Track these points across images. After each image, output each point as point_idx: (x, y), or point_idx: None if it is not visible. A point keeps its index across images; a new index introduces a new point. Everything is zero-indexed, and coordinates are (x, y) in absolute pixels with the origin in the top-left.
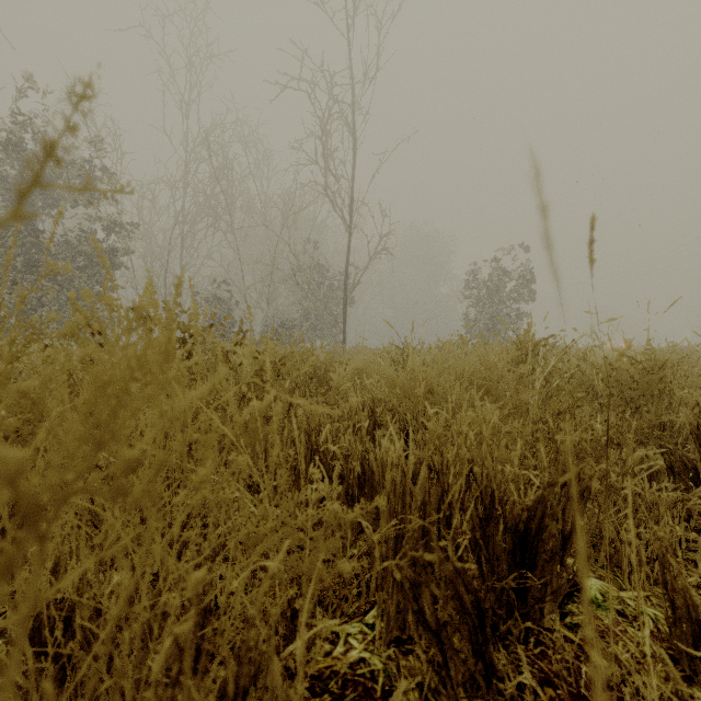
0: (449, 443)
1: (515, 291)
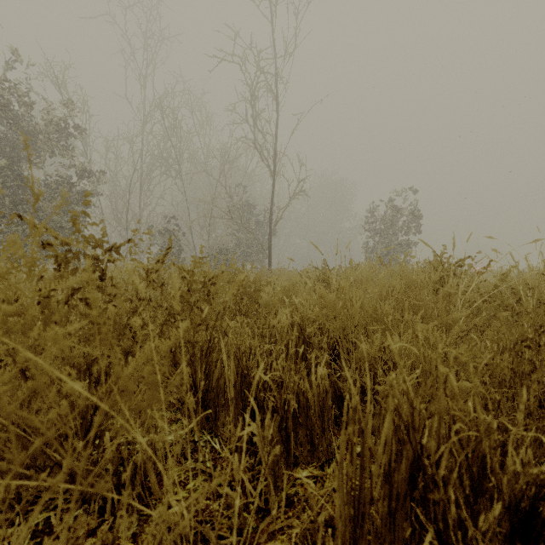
0: (421, 388)
1: (405, 225)
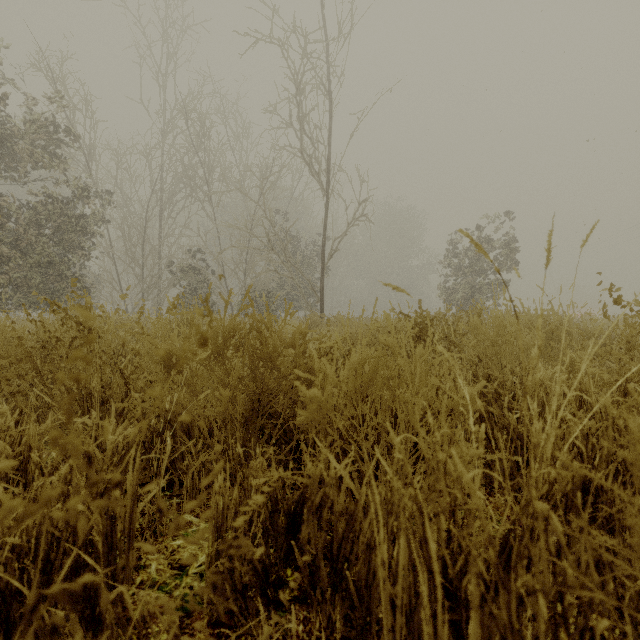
0: None
1: (495, 260)
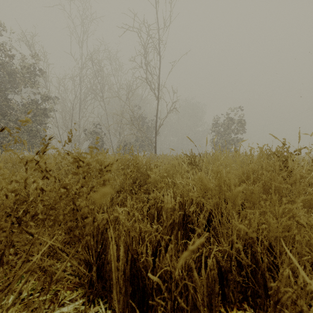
0: None
1: (235, 129)
